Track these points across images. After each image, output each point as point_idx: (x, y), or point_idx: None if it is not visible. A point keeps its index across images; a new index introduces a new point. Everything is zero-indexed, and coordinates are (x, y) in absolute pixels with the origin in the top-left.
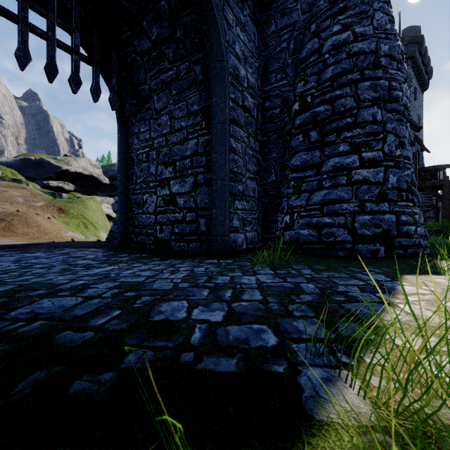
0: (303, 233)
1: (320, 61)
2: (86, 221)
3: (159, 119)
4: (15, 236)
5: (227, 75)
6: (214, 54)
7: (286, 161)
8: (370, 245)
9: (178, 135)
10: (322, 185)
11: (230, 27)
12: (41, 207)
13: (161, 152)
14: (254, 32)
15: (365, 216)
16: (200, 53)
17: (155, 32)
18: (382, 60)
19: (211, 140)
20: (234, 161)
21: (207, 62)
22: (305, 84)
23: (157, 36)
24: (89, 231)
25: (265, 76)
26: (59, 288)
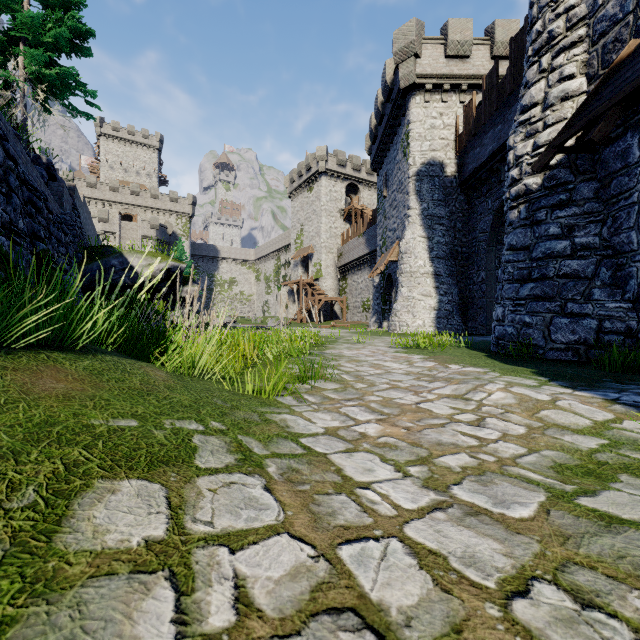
0: None
1: None
2: None
3: None
4: None
5: None
6: None
7: None
8: None
9: None
10: None
11: None
12: None
13: None
14: None
15: None
16: None
17: None
18: None
19: None
20: None
21: None
22: None
23: None
24: None
25: None
26: None
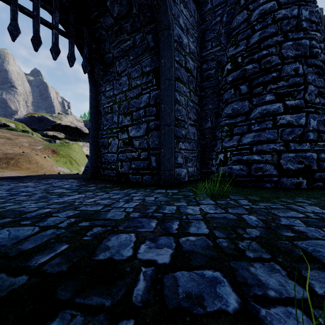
0: (235, 168)
1: (248, 28)
2: (71, 160)
3: (120, 80)
4: (21, 170)
5: (173, 41)
6: (163, 24)
7: (220, 111)
8: (294, 178)
9: (135, 91)
10: (251, 129)
11: (175, 3)
12: (40, 149)
13: (121, 105)
14: (194, 10)
15: (290, 154)
16: (151, 25)
17: (116, 10)
18: (303, 23)
19: (160, 94)
20: (178, 111)
21: (157, 32)
22: (236, 47)
23: (117, 14)
24: (73, 167)
25: (203, 45)
26: (25, 216)
